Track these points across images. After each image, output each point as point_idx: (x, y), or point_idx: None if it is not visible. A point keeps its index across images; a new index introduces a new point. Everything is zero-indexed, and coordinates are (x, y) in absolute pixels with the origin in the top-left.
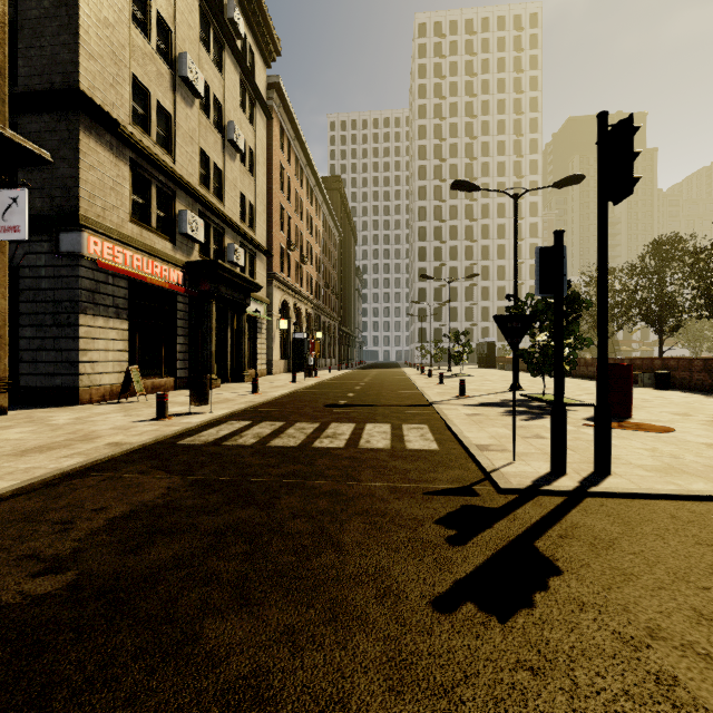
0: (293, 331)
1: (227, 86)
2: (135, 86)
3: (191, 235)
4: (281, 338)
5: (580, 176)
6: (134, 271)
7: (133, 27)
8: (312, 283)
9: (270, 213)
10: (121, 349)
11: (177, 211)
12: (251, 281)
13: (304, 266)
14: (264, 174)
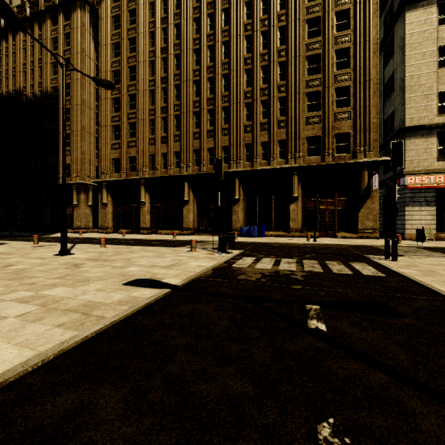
0: None
1: None
2: (444, 94)
3: None
4: None
5: None
6: (430, 185)
7: (439, 71)
8: None
9: None
10: (430, 219)
11: None
12: None
13: None
14: None
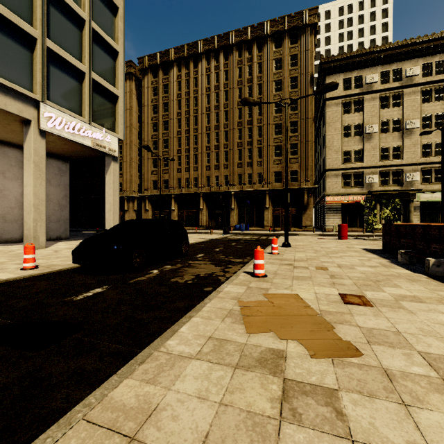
0: None
1: (406, 106)
2: (346, 152)
3: (368, 183)
4: None
5: None
6: (337, 202)
7: (343, 139)
8: None
9: None
10: (338, 220)
11: (364, 176)
12: (405, 189)
13: None
14: None
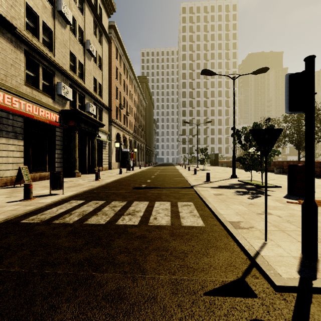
0: (122, 148)
1: (86, 22)
2: (29, 11)
3: (63, 96)
4: (116, 151)
5: (267, 68)
6: (25, 112)
7: None
8: (132, 125)
9: (110, 89)
10: (18, 156)
11: (56, 82)
12: (98, 121)
13: (128, 117)
14: (107, 70)
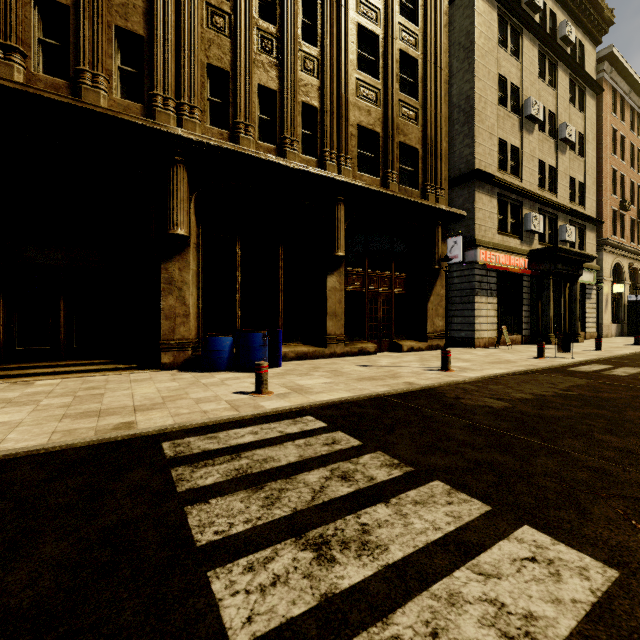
0: (627, 293)
1: (559, 95)
2: (498, 144)
3: (533, 230)
4: (611, 301)
5: None
6: (502, 266)
7: (498, 107)
8: None
9: (599, 182)
10: (493, 315)
11: (523, 215)
12: (584, 254)
13: None
14: (593, 148)
